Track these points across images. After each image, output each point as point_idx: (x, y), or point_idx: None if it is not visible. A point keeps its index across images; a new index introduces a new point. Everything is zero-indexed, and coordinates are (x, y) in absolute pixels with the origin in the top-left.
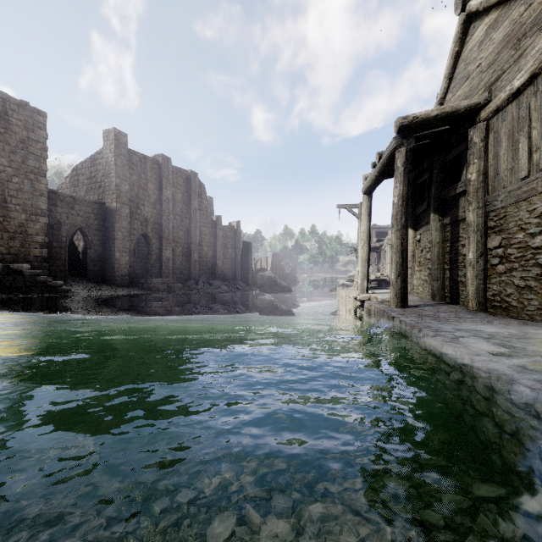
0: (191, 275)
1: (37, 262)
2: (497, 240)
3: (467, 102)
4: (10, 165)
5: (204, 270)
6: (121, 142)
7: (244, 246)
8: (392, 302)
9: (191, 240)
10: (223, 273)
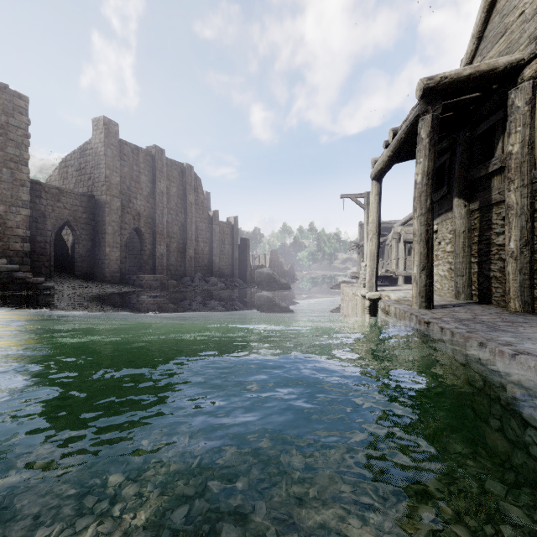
0: (187, 272)
1: (18, 257)
2: None
3: (507, 58)
4: None
5: (200, 267)
6: (111, 132)
7: (242, 243)
8: (414, 302)
9: (187, 236)
10: (220, 269)
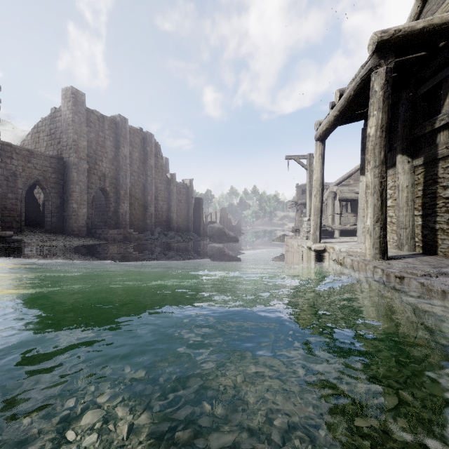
0: (148, 227)
1: None
2: None
3: None
4: None
5: (160, 222)
6: (79, 100)
7: (196, 202)
8: (368, 253)
9: (148, 195)
10: (177, 225)
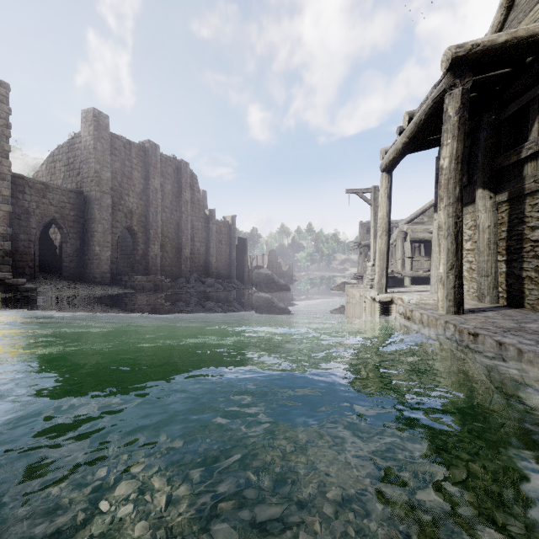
0: (182, 273)
1: None
2: None
3: None
4: None
5: (196, 267)
6: (101, 124)
7: (239, 243)
8: (441, 306)
9: (182, 235)
10: (216, 270)
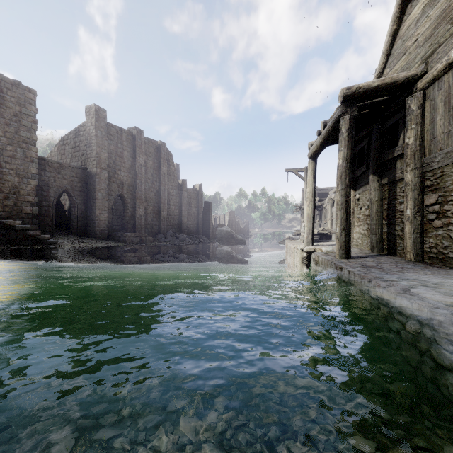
0: (161, 230)
1: (28, 218)
2: (434, 197)
3: (405, 74)
4: (5, 135)
5: (171, 225)
6: (101, 117)
7: (205, 205)
8: (337, 254)
9: (161, 200)
10: (187, 228)
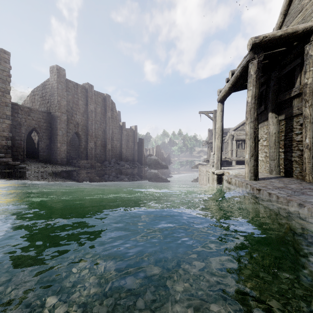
0: (106, 158)
1: (4, 149)
2: None
3: (304, 25)
4: None
5: (114, 155)
6: (61, 74)
7: (139, 141)
8: (247, 176)
9: (106, 137)
10: (126, 157)
